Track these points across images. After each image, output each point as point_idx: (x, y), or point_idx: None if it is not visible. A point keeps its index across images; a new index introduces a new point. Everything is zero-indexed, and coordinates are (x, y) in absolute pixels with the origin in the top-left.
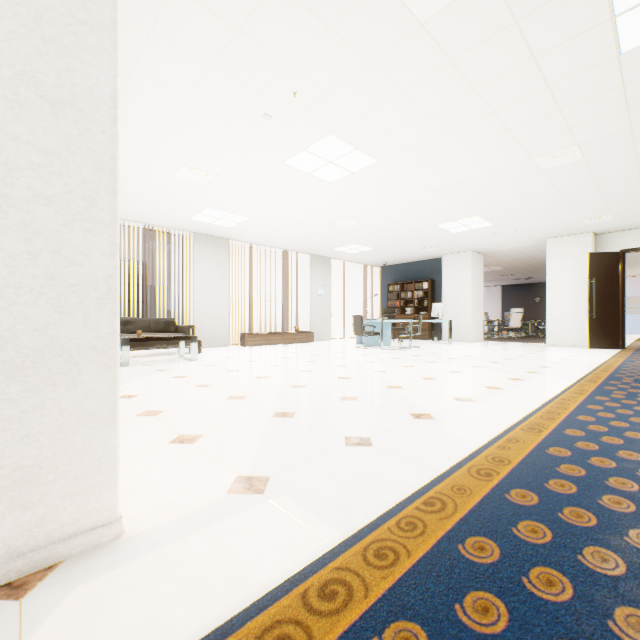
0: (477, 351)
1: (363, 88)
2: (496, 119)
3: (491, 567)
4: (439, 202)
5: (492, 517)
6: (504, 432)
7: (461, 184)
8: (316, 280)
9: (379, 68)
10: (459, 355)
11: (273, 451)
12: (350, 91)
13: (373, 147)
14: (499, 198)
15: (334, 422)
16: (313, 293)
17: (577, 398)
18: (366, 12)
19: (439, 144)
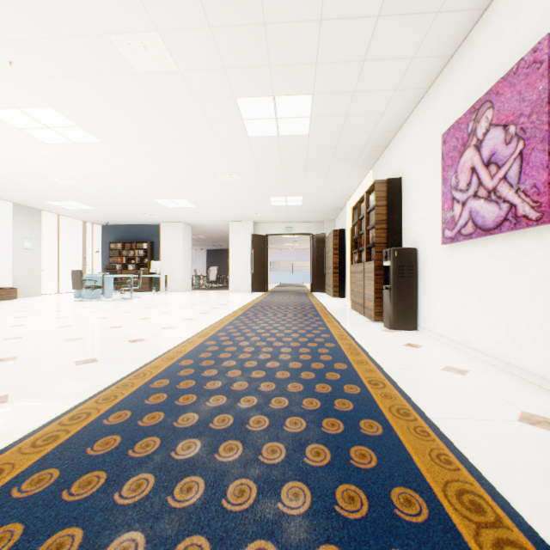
0: (185, 298)
1: (88, 88)
2: (191, 144)
3: (165, 386)
4: (156, 183)
5: (170, 372)
6: (187, 339)
7: (172, 175)
8: (21, 232)
9: (103, 82)
10: (171, 301)
11: (5, 381)
12: (75, 85)
13: (96, 130)
14: (198, 190)
15: (63, 355)
16: (17, 245)
17: (231, 319)
18: (92, 45)
19: (153, 146)
